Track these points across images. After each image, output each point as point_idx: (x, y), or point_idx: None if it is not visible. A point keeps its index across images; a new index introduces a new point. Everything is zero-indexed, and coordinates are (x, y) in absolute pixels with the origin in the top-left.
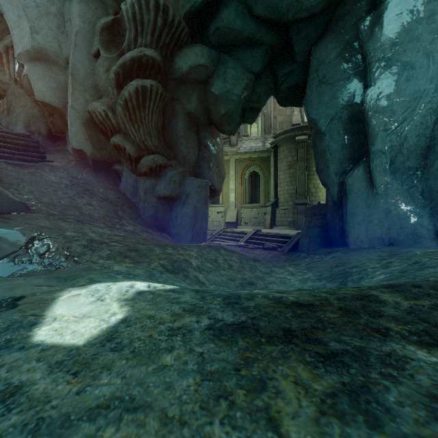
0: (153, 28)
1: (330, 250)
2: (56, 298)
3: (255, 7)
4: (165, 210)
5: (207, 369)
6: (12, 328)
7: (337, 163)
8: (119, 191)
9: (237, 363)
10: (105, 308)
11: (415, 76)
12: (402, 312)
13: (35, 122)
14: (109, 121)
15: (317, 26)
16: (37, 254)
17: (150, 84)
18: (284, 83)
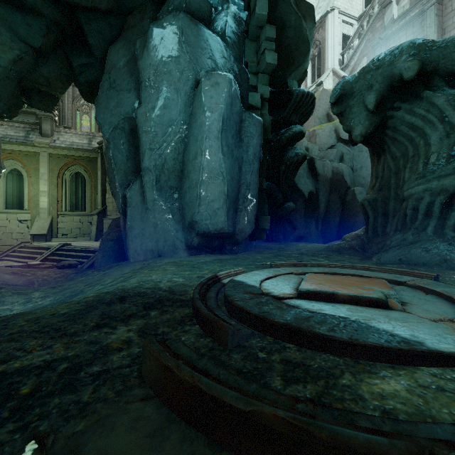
0: None
1: (114, 265)
2: None
3: None
4: None
5: None
6: None
7: (122, 175)
8: None
9: None
10: None
11: (170, 106)
12: None
13: None
14: None
15: (111, 25)
16: None
17: None
18: (83, 75)
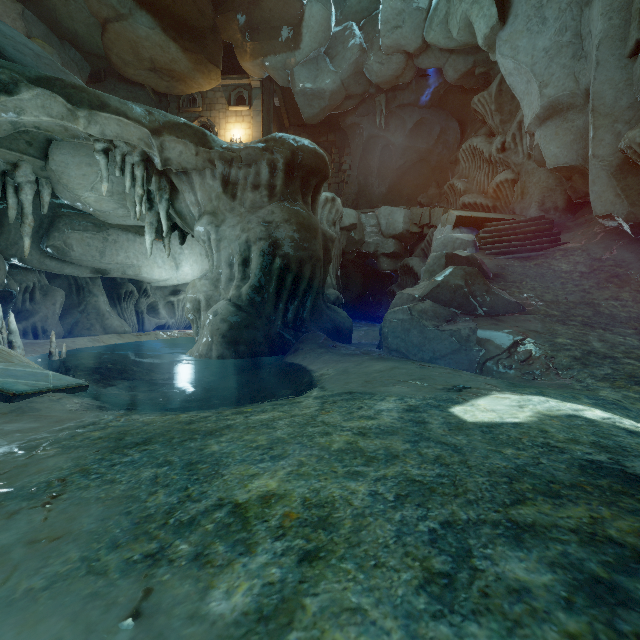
0: None
1: None
2: (488, 394)
3: None
4: None
5: (526, 468)
6: (446, 401)
7: None
8: None
9: (560, 482)
10: (513, 412)
11: None
12: None
13: (550, 197)
14: None
15: None
16: (517, 360)
17: None
18: None
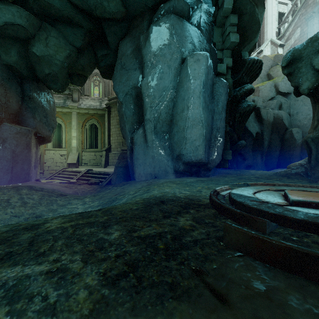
0: None
1: (125, 183)
2: None
3: None
4: None
5: None
6: None
7: (130, 124)
8: None
9: None
10: None
11: (164, 77)
12: (31, 236)
13: None
14: None
15: (122, 28)
16: None
17: None
18: (103, 62)
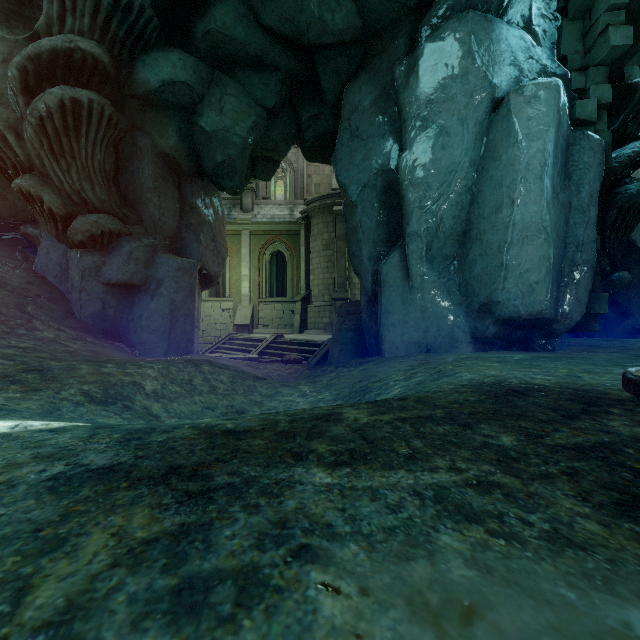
0: (95, 7)
1: (362, 361)
2: None
3: (264, 14)
4: (122, 305)
5: None
6: None
7: (371, 246)
8: (32, 272)
9: (48, 522)
10: None
11: (451, 144)
12: (350, 430)
13: None
14: (10, 149)
15: (350, 59)
16: None
17: (87, 98)
18: (310, 130)
